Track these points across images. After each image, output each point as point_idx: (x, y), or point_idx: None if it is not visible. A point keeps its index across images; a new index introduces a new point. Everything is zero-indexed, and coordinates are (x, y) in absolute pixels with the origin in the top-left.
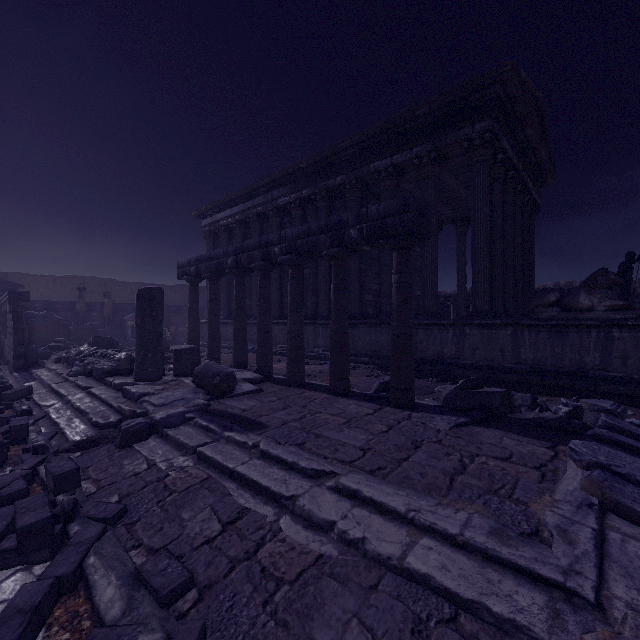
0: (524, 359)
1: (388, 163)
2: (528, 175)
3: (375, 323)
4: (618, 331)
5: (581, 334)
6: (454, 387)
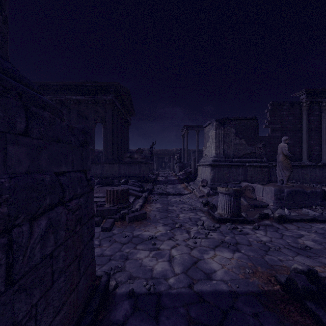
0: (121, 173)
1: (74, 98)
2: (126, 113)
3: None
4: (142, 164)
5: (135, 165)
6: (99, 179)
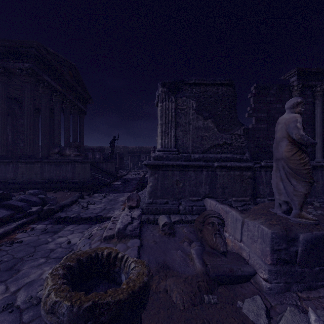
0: (45, 177)
1: None
2: (73, 97)
3: None
4: (77, 164)
5: (66, 165)
6: None
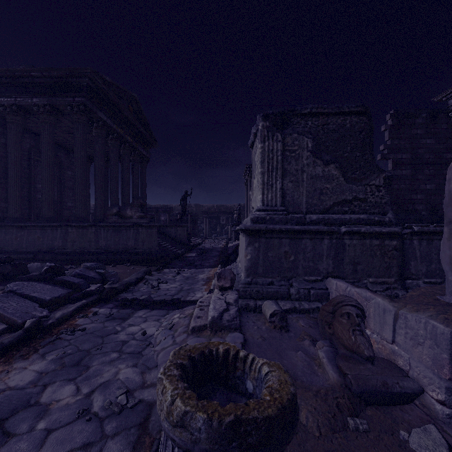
0: (101, 246)
1: (13, 102)
2: (133, 139)
3: (0, 225)
4: (141, 228)
5: (127, 230)
6: None
